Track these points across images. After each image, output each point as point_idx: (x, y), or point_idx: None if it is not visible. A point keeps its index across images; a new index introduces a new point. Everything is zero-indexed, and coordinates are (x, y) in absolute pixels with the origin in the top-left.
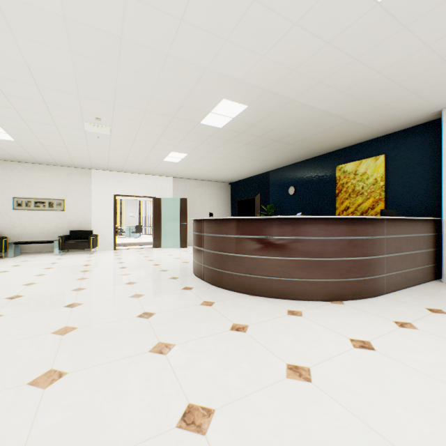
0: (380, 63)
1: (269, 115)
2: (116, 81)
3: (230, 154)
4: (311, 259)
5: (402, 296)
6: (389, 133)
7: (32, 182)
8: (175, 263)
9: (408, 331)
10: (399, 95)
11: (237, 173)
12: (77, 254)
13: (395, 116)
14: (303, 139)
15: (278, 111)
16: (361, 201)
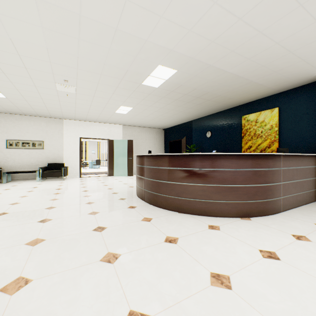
0: (279, 36)
1: (193, 77)
2: (78, 51)
3: (164, 107)
4: (225, 186)
5: (295, 214)
6: (281, 91)
7: (20, 128)
8: (123, 188)
9: (304, 243)
10: (292, 62)
11: (169, 121)
12: (53, 181)
13: (287, 78)
14: (218, 96)
15: (200, 75)
16: (260, 142)
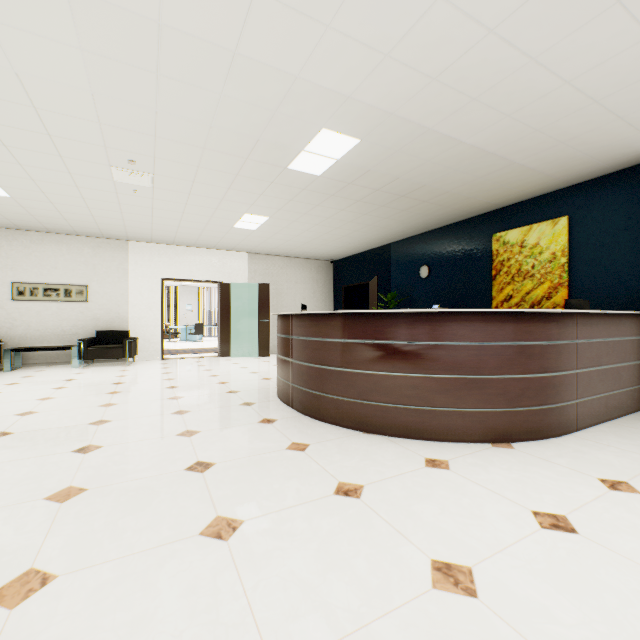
0: (572, 67)
1: (393, 155)
2: (156, 100)
3: (332, 217)
4: (461, 377)
5: (603, 435)
6: (574, 183)
7: (40, 260)
8: (250, 381)
9: (625, 497)
10: (597, 122)
11: (343, 246)
12: (106, 366)
13: (586, 156)
14: (443, 194)
15: (407, 149)
16: (531, 287)
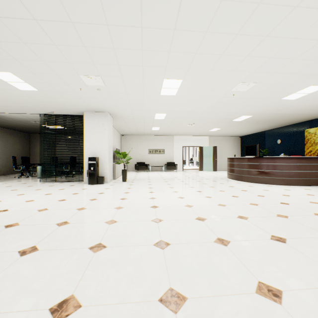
0: (305, 104)
1: (262, 116)
2: (208, 117)
3: (242, 127)
4: (277, 171)
5: None
6: None
7: (154, 143)
8: (217, 175)
9: (306, 190)
10: None
11: (245, 132)
12: (171, 172)
13: None
14: (282, 120)
15: (266, 115)
16: (317, 148)
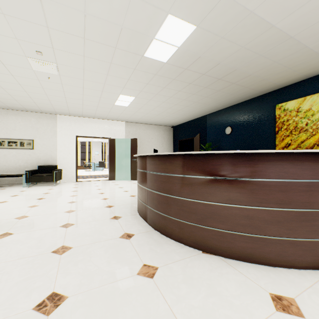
0: None
1: (218, 41)
2: None
3: (173, 96)
4: (292, 210)
5: None
6: None
7: (6, 125)
8: (122, 197)
9: None
10: None
11: (178, 117)
12: (42, 186)
13: None
14: (247, 77)
15: (229, 35)
16: (305, 138)
